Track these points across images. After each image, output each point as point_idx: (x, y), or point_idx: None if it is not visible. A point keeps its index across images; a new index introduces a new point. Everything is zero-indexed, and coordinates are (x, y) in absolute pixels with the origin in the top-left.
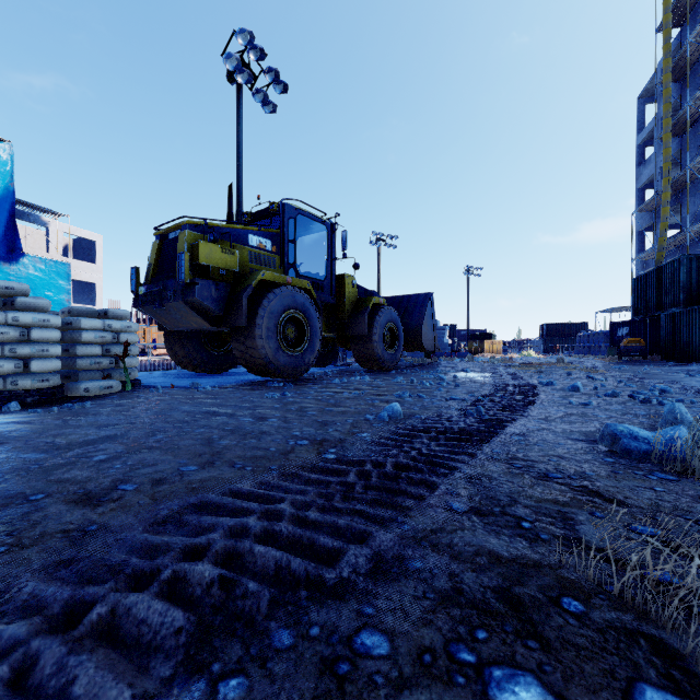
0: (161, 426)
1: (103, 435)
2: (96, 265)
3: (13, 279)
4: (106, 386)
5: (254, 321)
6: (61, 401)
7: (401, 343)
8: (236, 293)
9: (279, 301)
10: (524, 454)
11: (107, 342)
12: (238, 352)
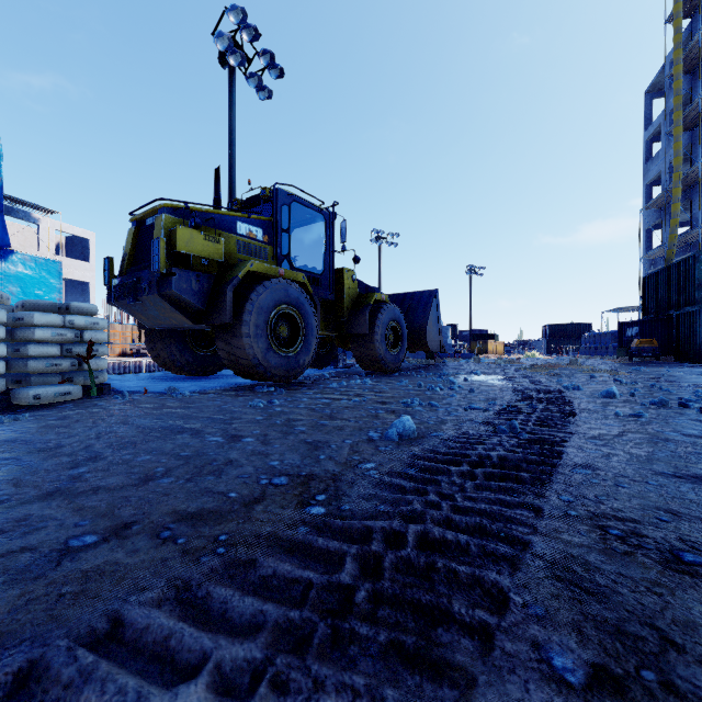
0: (96, 450)
1: (1, 468)
2: (89, 263)
3: (1, 277)
4: (63, 392)
5: (240, 317)
6: (5, 411)
7: (405, 343)
8: (221, 286)
9: (269, 295)
10: (611, 505)
11: (68, 341)
12: (224, 353)
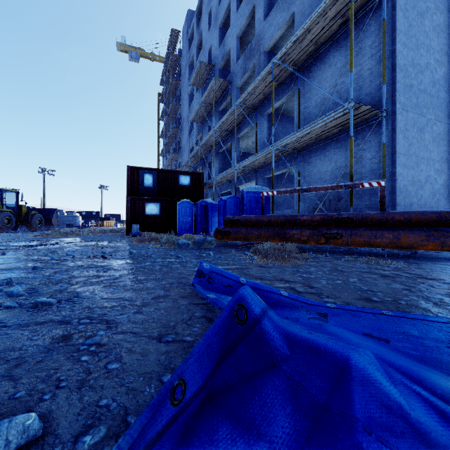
0: None
1: None
2: None
3: None
4: None
5: None
6: None
7: (43, 223)
8: None
9: (4, 215)
10: None
11: None
12: None
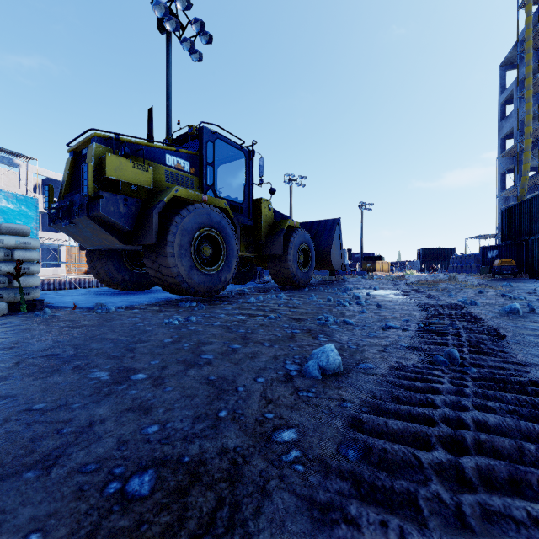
0: None
1: None
2: None
3: None
4: None
5: (165, 237)
6: None
7: (313, 263)
8: (147, 209)
9: (193, 218)
10: None
11: None
12: (152, 271)
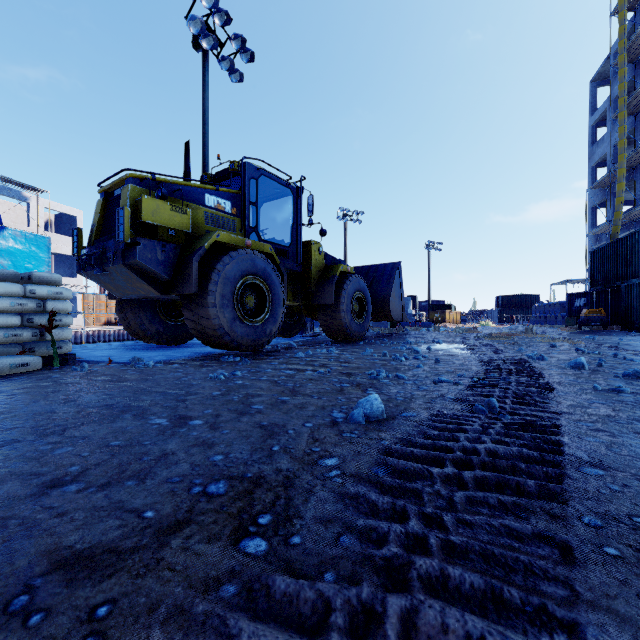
0: (15, 437)
1: None
2: None
3: None
4: (20, 364)
5: (206, 287)
6: None
7: (370, 313)
8: (187, 256)
9: (236, 265)
10: None
11: (29, 311)
12: (191, 322)
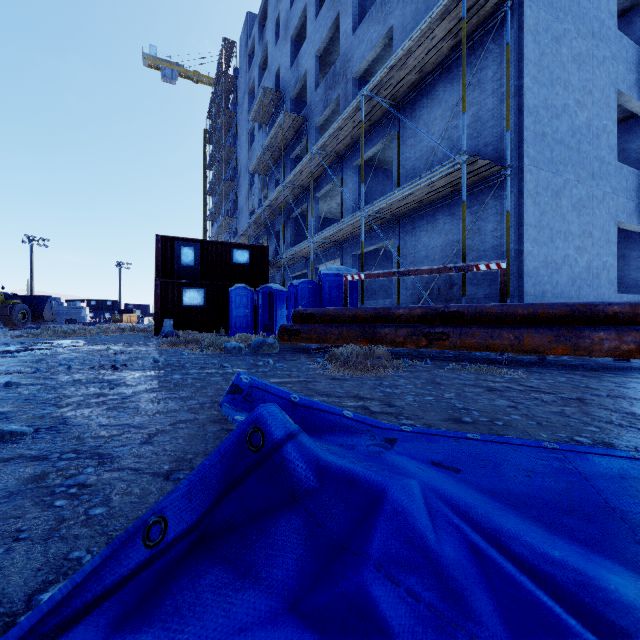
0: None
1: None
2: None
3: None
4: None
5: None
6: None
7: (30, 318)
8: None
9: None
10: None
11: None
12: None
